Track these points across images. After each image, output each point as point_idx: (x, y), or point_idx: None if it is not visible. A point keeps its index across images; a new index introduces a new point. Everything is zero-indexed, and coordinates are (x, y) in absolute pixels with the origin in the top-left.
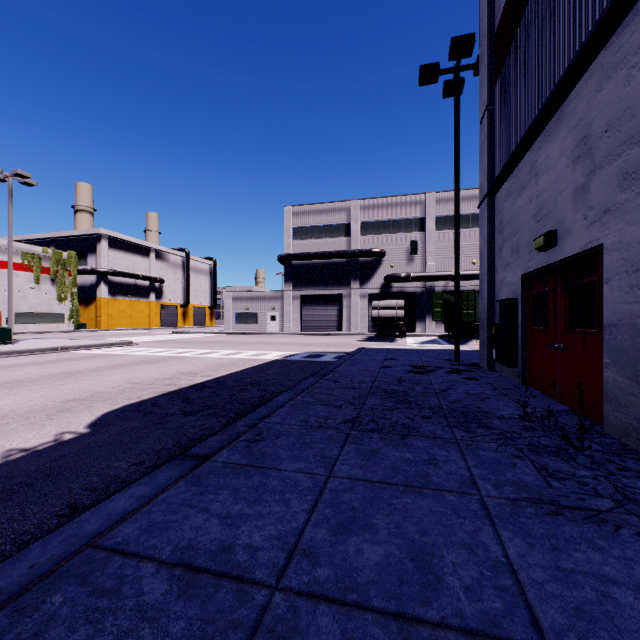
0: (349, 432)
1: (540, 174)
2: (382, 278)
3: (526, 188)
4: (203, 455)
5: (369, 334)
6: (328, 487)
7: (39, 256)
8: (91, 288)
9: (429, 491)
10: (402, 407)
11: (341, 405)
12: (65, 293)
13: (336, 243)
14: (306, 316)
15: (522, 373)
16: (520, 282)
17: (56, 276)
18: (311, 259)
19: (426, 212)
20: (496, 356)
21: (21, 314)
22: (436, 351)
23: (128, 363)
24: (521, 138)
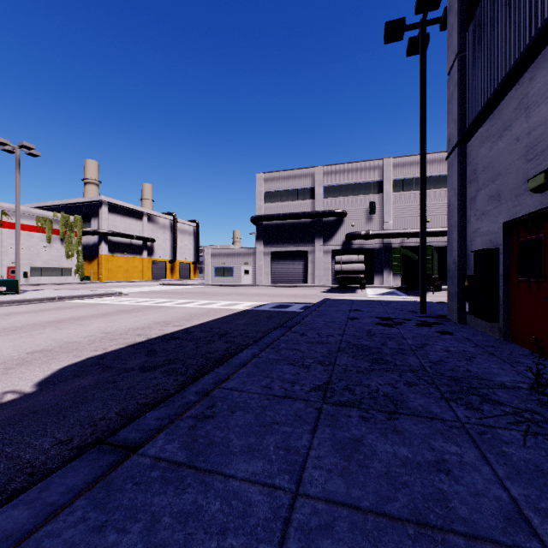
0: (320, 406)
1: (533, 107)
2: (343, 236)
3: (511, 127)
4: (130, 444)
5: (332, 286)
6: (294, 521)
7: (50, 220)
8: (94, 247)
9: (459, 540)
10: (379, 369)
11: (309, 365)
12: (72, 251)
13: (302, 205)
14: (275, 270)
15: (504, 328)
16: (502, 230)
17: (64, 236)
18: (280, 219)
19: (384, 176)
20: (470, 309)
21: (36, 268)
22: (398, 302)
23: (111, 312)
24: (509, 69)
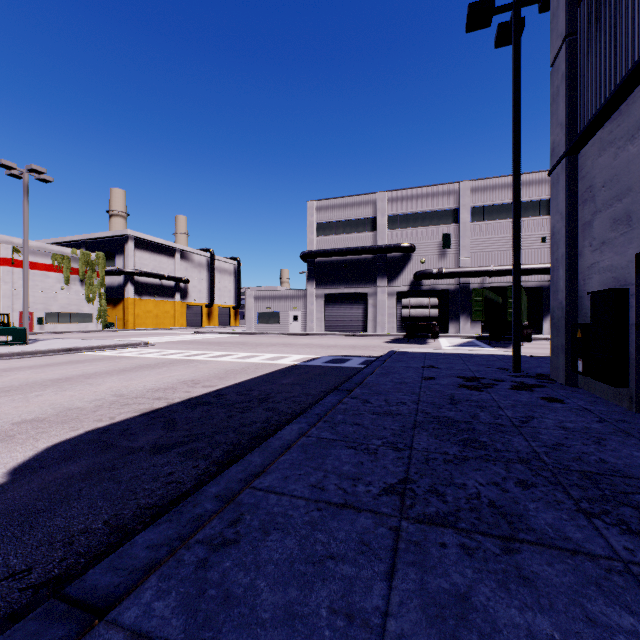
0: (397, 524)
1: None
2: (411, 275)
3: None
4: (98, 599)
5: (397, 335)
6: None
7: (69, 257)
8: (119, 288)
9: None
10: (475, 456)
11: (376, 449)
12: (93, 293)
13: (362, 238)
14: (330, 316)
15: (637, 396)
16: (634, 264)
17: (85, 277)
18: (335, 256)
19: (460, 202)
20: (584, 368)
21: (52, 314)
22: (482, 356)
23: (130, 367)
24: None
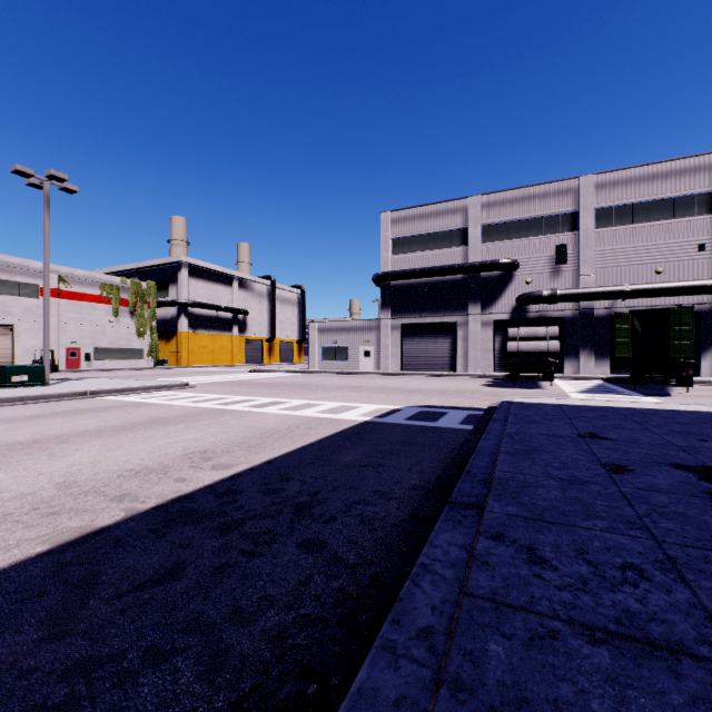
0: None
1: None
2: (513, 299)
3: None
4: None
5: (496, 375)
6: None
7: (118, 287)
8: (172, 321)
9: None
10: None
11: None
12: (144, 327)
13: (448, 255)
14: (408, 351)
15: None
16: None
17: (135, 308)
18: (415, 277)
19: (580, 203)
20: None
21: (100, 350)
22: (660, 414)
23: (136, 423)
24: None
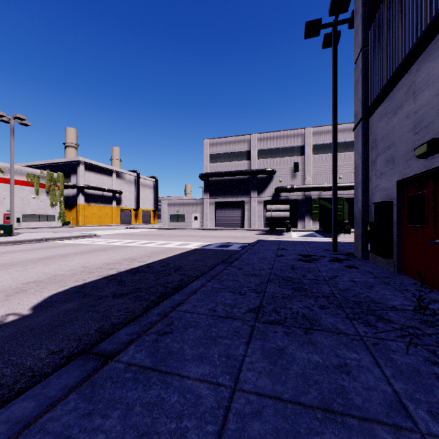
0: (253, 324)
1: (419, 92)
2: (273, 189)
3: (402, 107)
4: (108, 353)
5: (264, 229)
6: (233, 409)
7: (38, 176)
8: (73, 198)
9: (353, 421)
10: (299, 295)
11: (245, 292)
12: (55, 201)
13: (240, 165)
14: (219, 216)
15: (397, 263)
16: (395, 187)
17: (49, 189)
18: (222, 176)
19: (305, 142)
20: (371, 248)
21: (26, 215)
22: (316, 243)
23: (88, 251)
24: (400, 62)
